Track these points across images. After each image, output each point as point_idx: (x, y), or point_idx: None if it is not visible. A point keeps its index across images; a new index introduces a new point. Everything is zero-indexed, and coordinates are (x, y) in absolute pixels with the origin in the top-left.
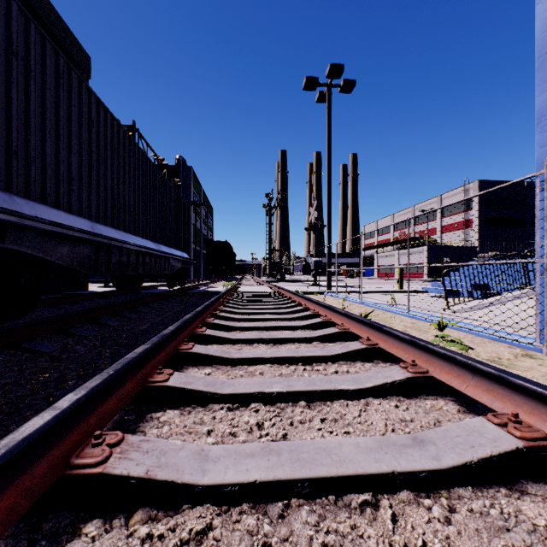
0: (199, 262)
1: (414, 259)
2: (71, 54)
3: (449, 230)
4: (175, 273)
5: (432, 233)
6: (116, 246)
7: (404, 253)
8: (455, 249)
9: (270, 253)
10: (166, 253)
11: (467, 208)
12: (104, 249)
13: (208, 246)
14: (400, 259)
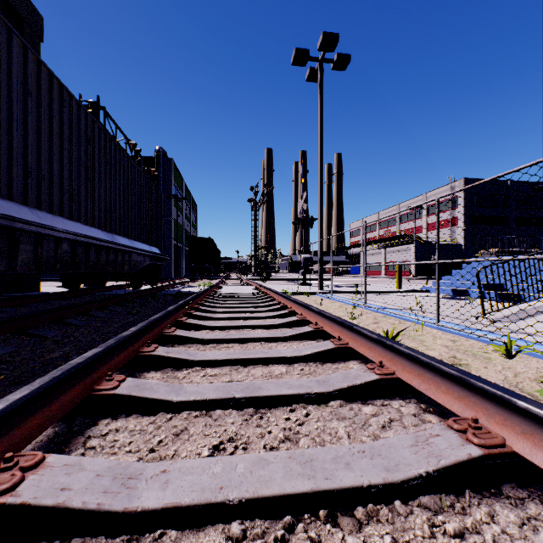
0: (181, 260)
1: (400, 257)
2: (14, 7)
3: (434, 228)
4: (141, 271)
5: (418, 231)
6: (25, 231)
7: (391, 251)
8: (441, 247)
9: (255, 250)
10: (124, 246)
11: (452, 206)
12: (2, 234)
13: (191, 243)
14: (386, 257)
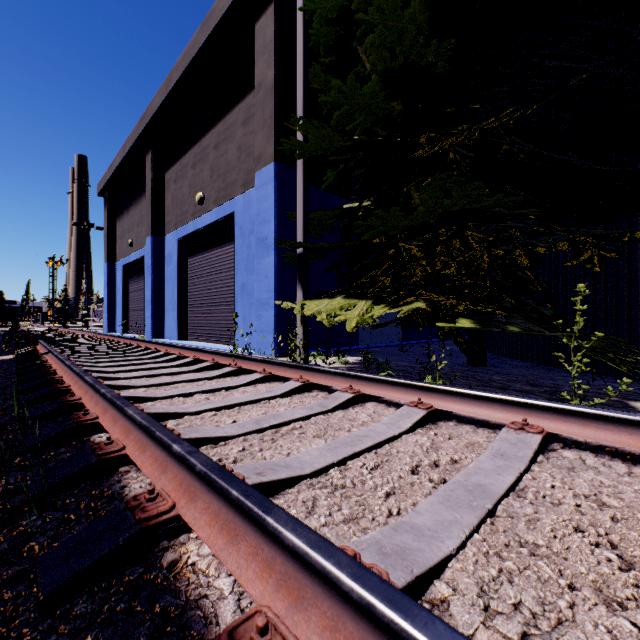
0: None
1: None
2: None
3: None
4: None
5: None
6: None
7: None
8: None
9: (54, 302)
10: None
11: None
12: None
13: None
14: None
